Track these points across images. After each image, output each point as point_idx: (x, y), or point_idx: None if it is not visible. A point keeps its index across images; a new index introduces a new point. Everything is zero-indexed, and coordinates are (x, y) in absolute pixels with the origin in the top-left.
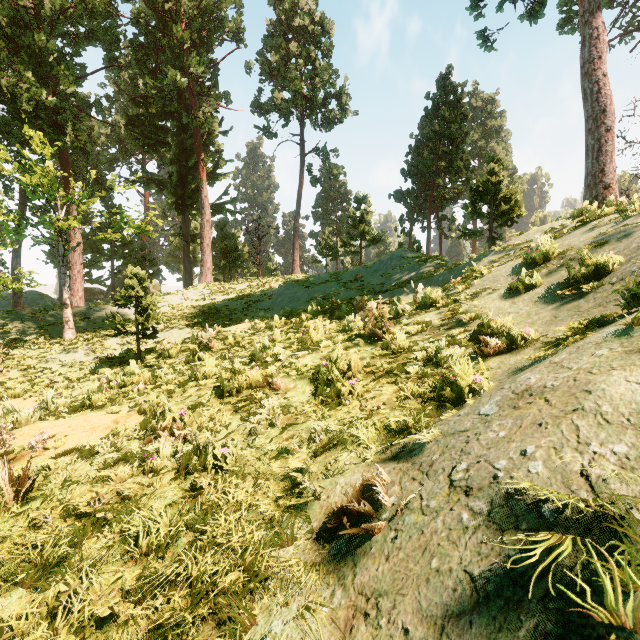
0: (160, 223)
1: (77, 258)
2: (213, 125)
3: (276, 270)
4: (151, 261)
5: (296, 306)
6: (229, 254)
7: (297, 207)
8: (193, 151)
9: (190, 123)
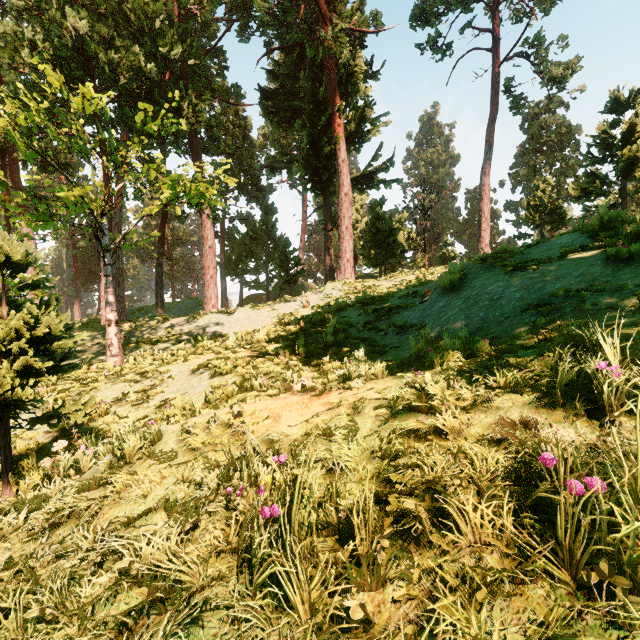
0: (232, 182)
1: (210, 262)
2: (356, 63)
3: (453, 259)
4: (295, 260)
5: (484, 323)
6: (382, 240)
7: (486, 152)
8: (327, 102)
9: (316, 55)
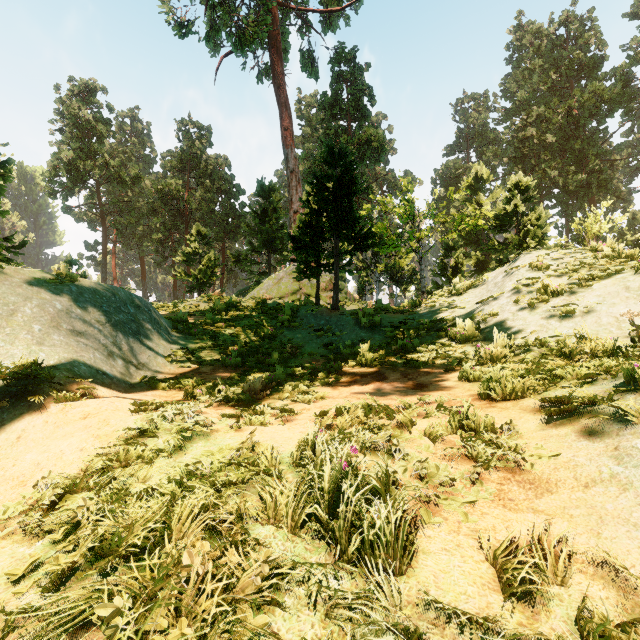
0: None
1: None
2: None
3: None
4: None
5: None
6: None
7: None
8: None
9: None
